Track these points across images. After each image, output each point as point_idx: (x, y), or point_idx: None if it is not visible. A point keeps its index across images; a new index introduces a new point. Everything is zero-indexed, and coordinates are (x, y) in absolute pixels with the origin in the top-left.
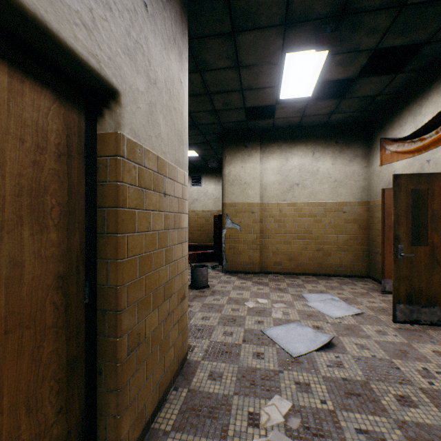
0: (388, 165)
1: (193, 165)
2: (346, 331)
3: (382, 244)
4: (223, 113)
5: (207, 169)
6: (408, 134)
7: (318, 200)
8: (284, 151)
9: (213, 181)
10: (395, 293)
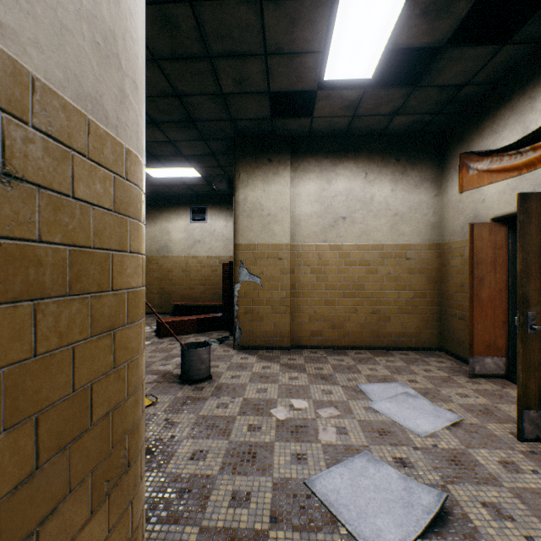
0: (474, 190)
1: (194, 192)
2: (454, 467)
3: (471, 306)
4: (235, 100)
5: (215, 198)
6: (509, 143)
7: (372, 242)
8: (326, 169)
9: (223, 215)
10: (522, 392)
